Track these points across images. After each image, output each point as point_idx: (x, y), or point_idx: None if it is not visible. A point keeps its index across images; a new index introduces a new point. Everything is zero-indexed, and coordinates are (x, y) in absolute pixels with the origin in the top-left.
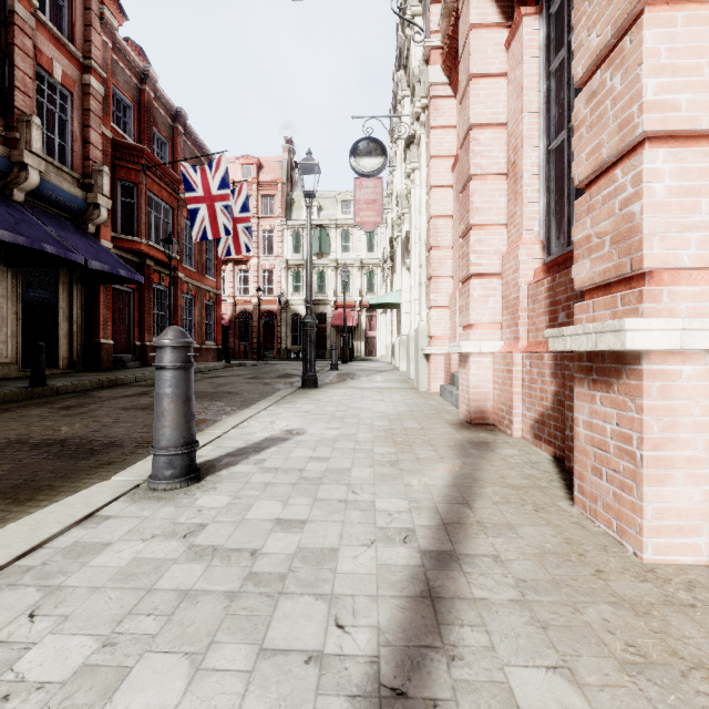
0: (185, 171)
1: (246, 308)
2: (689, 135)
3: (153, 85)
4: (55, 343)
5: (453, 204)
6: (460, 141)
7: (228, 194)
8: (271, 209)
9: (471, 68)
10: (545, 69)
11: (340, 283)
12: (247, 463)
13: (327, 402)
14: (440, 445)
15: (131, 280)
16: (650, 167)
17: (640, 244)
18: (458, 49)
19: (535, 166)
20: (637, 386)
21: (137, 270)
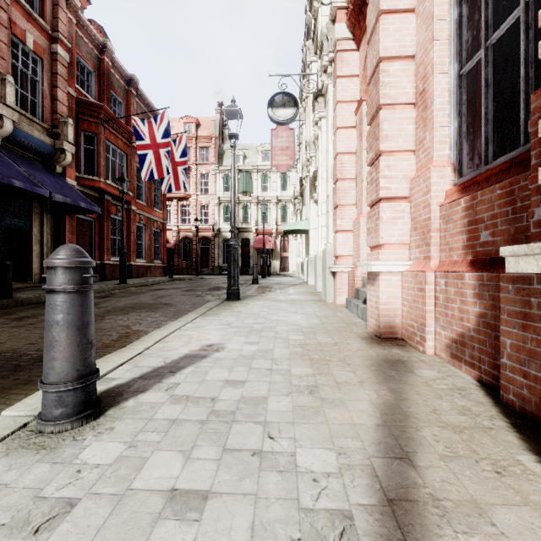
0: (135, 123)
1: (187, 234)
2: None
3: (110, 56)
4: (29, 262)
5: (356, 142)
6: (368, 76)
7: (170, 142)
8: (207, 158)
9: (381, 4)
10: None
11: (260, 215)
12: (158, 389)
13: (247, 314)
14: (357, 365)
15: (90, 211)
16: None
17: None
18: (361, 5)
19: (446, 92)
20: None
21: (98, 204)
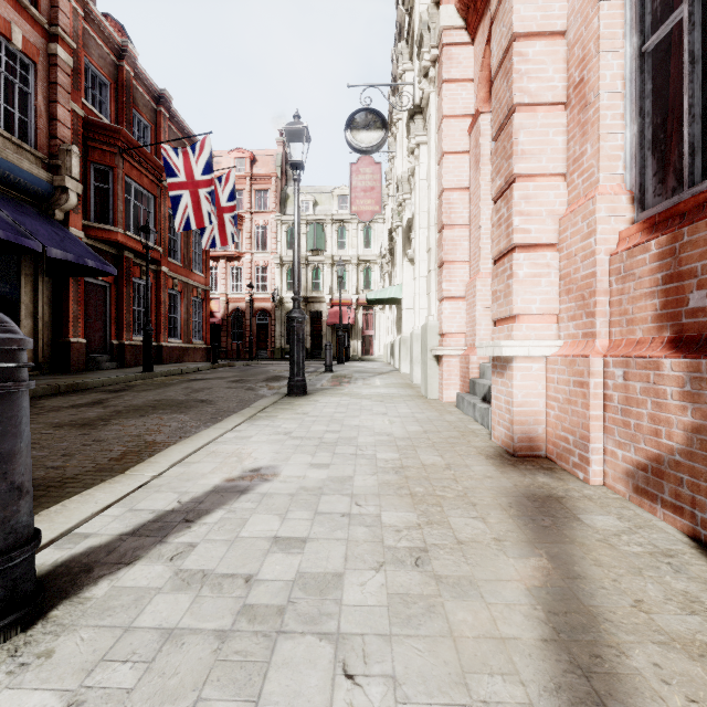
0: (166, 154)
1: (239, 306)
2: None
3: (132, 63)
4: None
5: (470, 173)
6: (493, 67)
7: (213, 179)
8: (265, 204)
9: None
10: None
11: (336, 280)
12: (157, 557)
13: (315, 417)
14: (486, 505)
15: (103, 272)
16: None
17: None
18: None
19: (618, 80)
20: None
21: (115, 263)
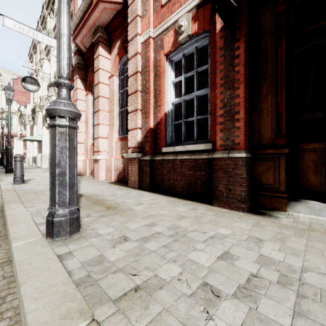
0: None
1: None
2: (104, 137)
3: None
4: None
5: None
6: None
7: None
8: None
9: (78, 97)
10: (93, 106)
11: None
12: (31, 181)
13: (28, 175)
14: None
15: None
16: (100, 140)
17: (99, 148)
18: (72, 77)
19: (91, 124)
20: (99, 162)
21: None
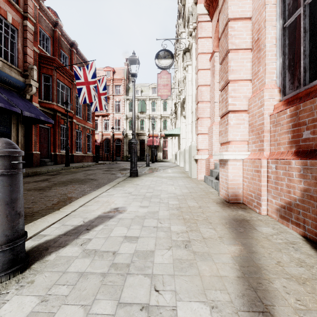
0: (75, 69)
1: (107, 137)
2: None
3: (60, 29)
4: None
5: (210, 78)
6: (220, 33)
7: (96, 81)
8: (119, 91)
9: None
10: None
11: (151, 125)
12: (75, 244)
13: (142, 186)
14: (216, 223)
15: (47, 122)
16: None
17: None
18: None
19: (273, 39)
20: None
21: (52, 118)
